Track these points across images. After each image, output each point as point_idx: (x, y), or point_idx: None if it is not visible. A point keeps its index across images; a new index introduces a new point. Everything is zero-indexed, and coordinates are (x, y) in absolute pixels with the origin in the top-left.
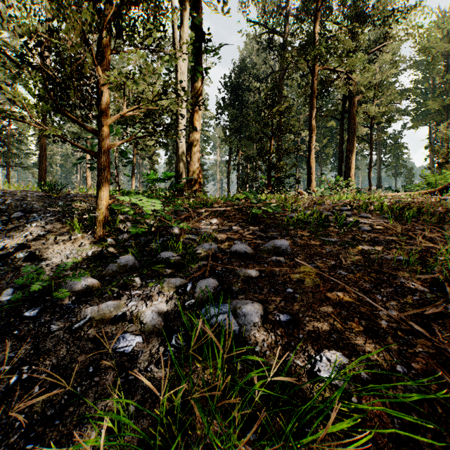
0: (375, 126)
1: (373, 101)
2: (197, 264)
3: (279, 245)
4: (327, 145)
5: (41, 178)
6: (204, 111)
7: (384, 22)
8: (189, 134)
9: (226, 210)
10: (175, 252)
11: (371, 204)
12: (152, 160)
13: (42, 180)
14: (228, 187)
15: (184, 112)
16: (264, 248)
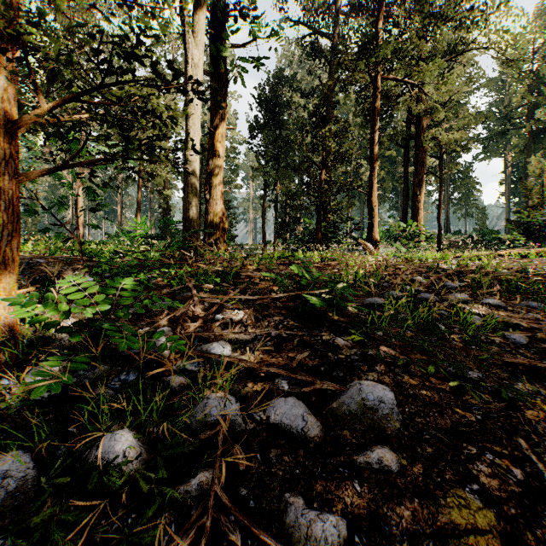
0: (445, 156)
1: (443, 125)
2: (185, 485)
3: (374, 403)
4: (385, 178)
5: None
6: (233, 133)
7: (461, 24)
8: (208, 161)
9: (260, 289)
10: (137, 434)
11: (487, 274)
12: (164, 195)
13: None
14: (264, 230)
15: (196, 126)
16: (340, 409)
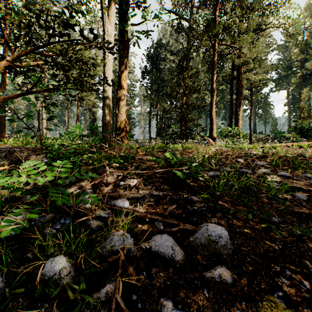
0: (253, 89)
1: (252, 71)
2: (97, 293)
3: (216, 238)
4: (219, 102)
5: (1, 124)
6: (132, 75)
7: (263, 13)
8: (117, 91)
9: (147, 166)
10: (68, 259)
11: (280, 157)
12: (92, 111)
13: (2, 125)
14: (150, 131)
15: (110, 70)
16: (195, 242)
